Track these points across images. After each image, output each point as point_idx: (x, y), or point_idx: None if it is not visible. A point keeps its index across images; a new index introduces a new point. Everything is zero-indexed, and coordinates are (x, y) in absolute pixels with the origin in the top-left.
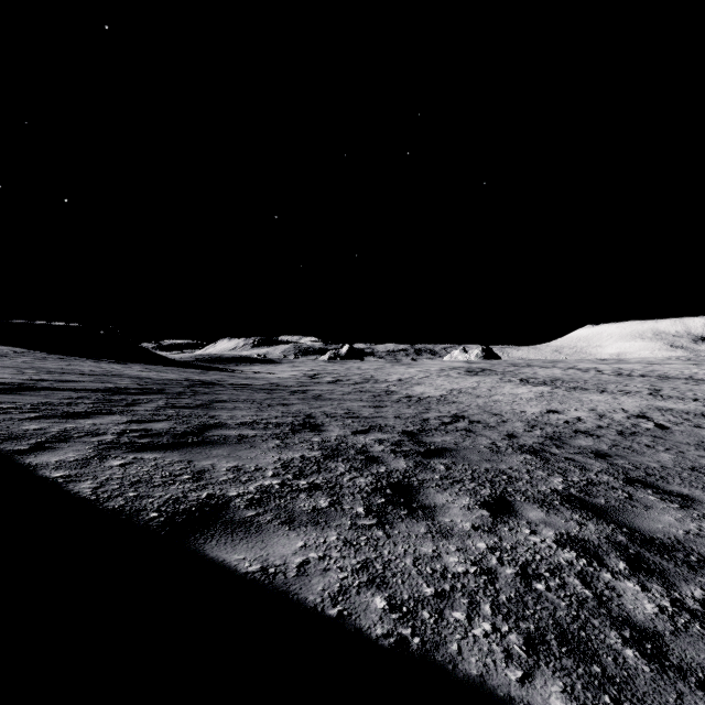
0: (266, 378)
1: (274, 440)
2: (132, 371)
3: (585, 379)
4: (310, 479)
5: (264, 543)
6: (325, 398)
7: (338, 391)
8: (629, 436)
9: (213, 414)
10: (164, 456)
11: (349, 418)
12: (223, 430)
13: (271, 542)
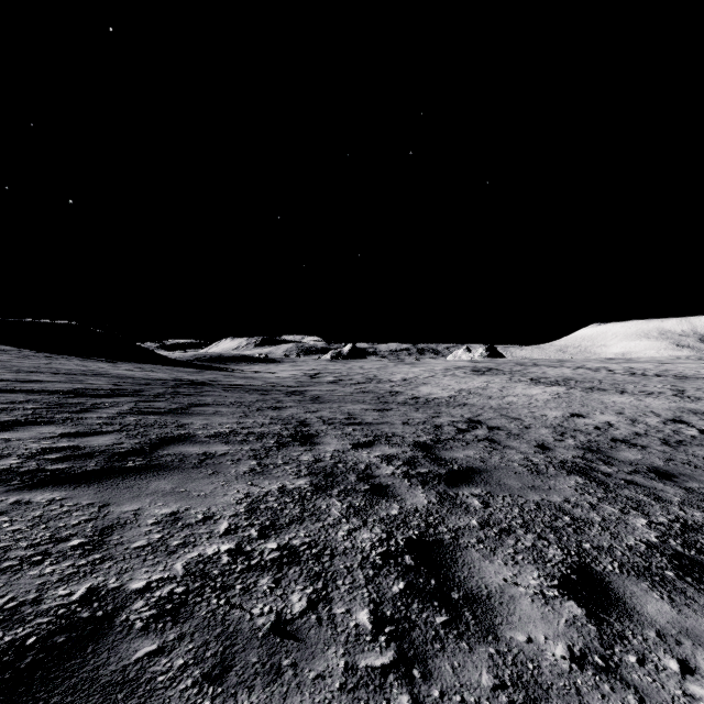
0: (263, 377)
1: (250, 460)
2: (118, 370)
3: (599, 379)
4: (284, 538)
5: None
6: (324, 399)
7: (339, 392)
8: (678, 446)
9: (183, 422)
10: (68, 496)
11: (350, 424)
12: (185, 445)
13: None
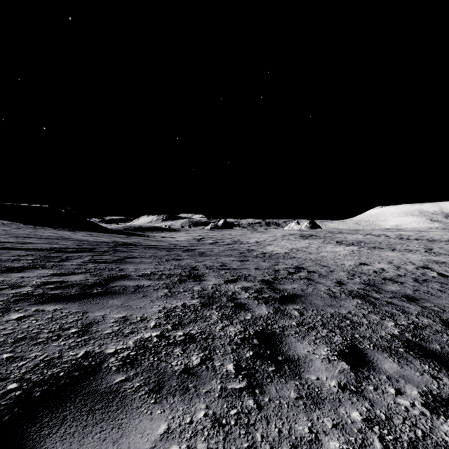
0: (168, 241)
1: (164, 289)
2: (77, 236)
3: (379, 241)
4: (186, 330)
5: (121, 430)
6: (207, 254)
7: (216, 249)
8: (423, 283)
9: (122, 267)
10: (64, 307)
11: (223, 269)
12: (125, 281)
13: (129, 427)
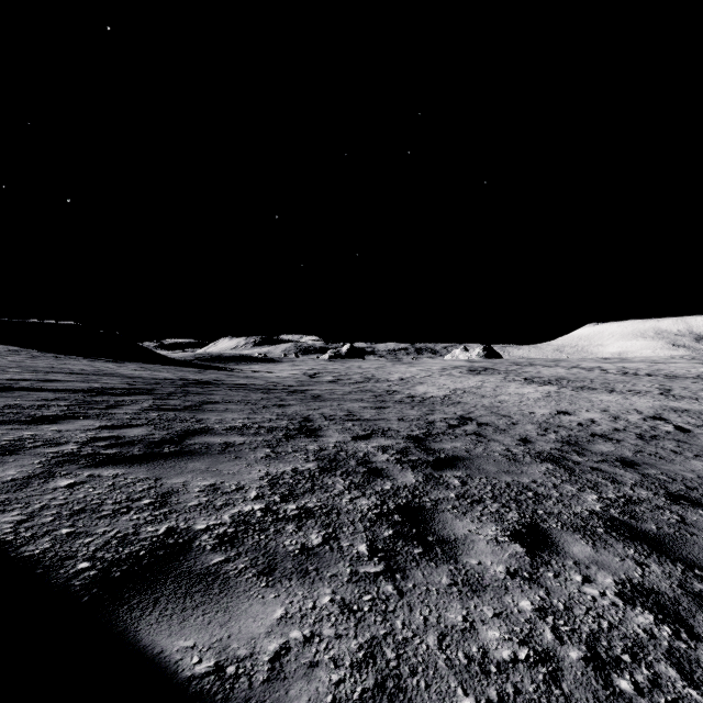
0: (264, 377)
1: (264, 448)
2: (126, 370)
3: (591, 378)
4: (301, 502)
5: (228, 613)
6: (324, 398)
7: (338, 391)
8: (651, 440)
9: (200, 417)
10: (128, 472)
11: (350, 420)
12: (207, 436)
13: (238, 611)
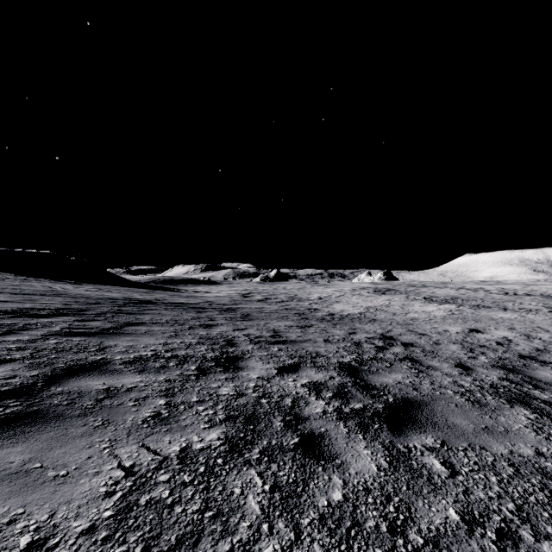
0: (204, 296)
1: (158, 397)
2: (78, 291)
3: (480, 298)
4: None
5: None
6: (252, 317)
7: (266, 309)
8: None
9: (106, 344)
10: None
11: (275, 343)
12: (90, 377)
13: None
